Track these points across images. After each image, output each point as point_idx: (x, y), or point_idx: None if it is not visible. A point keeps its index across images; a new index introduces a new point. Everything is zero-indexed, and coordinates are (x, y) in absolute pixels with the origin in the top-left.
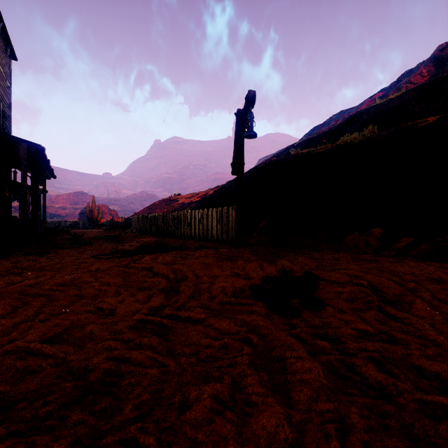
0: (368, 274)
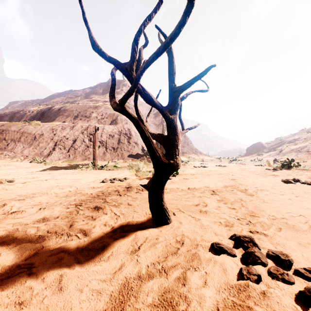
0: None
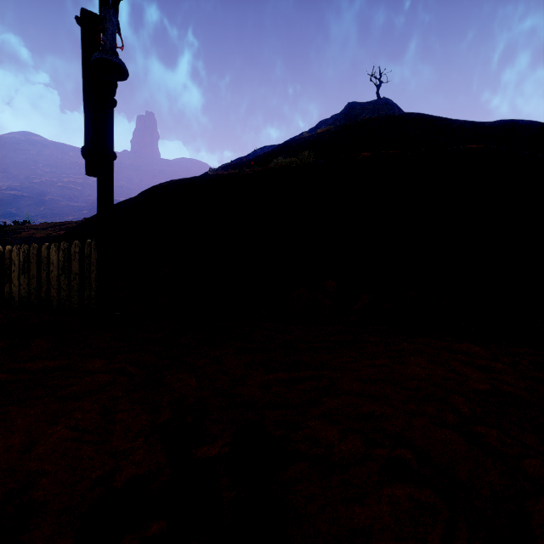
0: (388, 407)
